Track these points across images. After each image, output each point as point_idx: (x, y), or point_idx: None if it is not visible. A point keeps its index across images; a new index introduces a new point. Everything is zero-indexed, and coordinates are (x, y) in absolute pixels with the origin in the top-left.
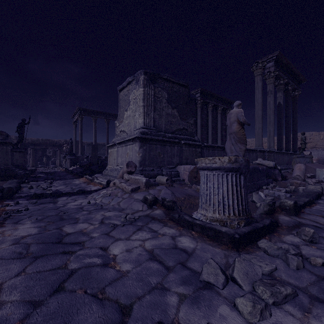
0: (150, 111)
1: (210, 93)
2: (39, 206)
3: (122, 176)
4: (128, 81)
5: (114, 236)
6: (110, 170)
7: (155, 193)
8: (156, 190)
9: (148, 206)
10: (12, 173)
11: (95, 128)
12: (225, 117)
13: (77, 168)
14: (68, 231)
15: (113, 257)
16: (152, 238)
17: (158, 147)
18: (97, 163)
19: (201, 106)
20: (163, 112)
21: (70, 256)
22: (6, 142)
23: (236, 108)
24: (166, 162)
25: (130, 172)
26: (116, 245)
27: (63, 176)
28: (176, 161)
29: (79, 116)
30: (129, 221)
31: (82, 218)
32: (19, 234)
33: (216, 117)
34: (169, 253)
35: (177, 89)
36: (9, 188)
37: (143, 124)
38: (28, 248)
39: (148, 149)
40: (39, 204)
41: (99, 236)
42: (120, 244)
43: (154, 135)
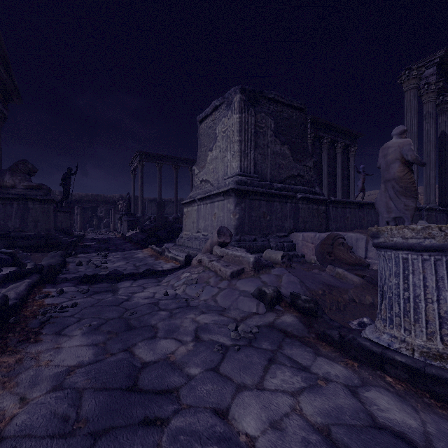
0: (249, 148)
1: (325, 123)
2: (93, 299)
3: (210, 250)
4: (214, 106)
5: (229, 376)
6: (187, 239)
7: (271, 281)
8: (272, 275)
9: (267, 306)
10: (56, 241)
11: (160, 179)
12: (347, 157)
13: (137, 233)
14: (143, 357)
15: (247, 444)
16: (307, 388)
17: (262, 204)
18: (165, 226)
19: (312, 142)
20: (268, 150)
21: (160, 433)
22: (48, 198)
23: (397, 138)
24: (274, 228)
25: (223, 244)
26: (243, 404)
27: (120, 245)
28: (289, 226)
29: (139, 162)
30: (245, 338)
31: (161, 327)
32: (63, 362)
33: (334, 158)
34: (373, 446)
35: (288, 115)
36: (51, 266)
37: (238, 170)
38: (79, 402)
39: (248, 207)
40: (92, 295)
41: (202, 374)
42: (250, 403)
43: (256, 186)
